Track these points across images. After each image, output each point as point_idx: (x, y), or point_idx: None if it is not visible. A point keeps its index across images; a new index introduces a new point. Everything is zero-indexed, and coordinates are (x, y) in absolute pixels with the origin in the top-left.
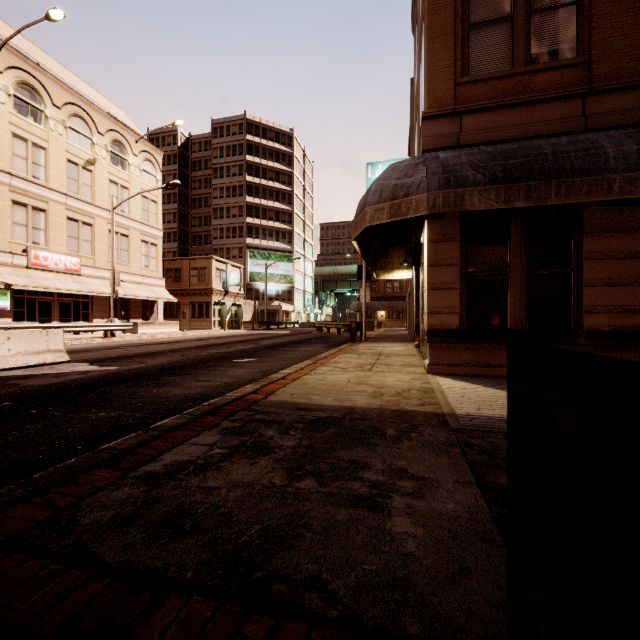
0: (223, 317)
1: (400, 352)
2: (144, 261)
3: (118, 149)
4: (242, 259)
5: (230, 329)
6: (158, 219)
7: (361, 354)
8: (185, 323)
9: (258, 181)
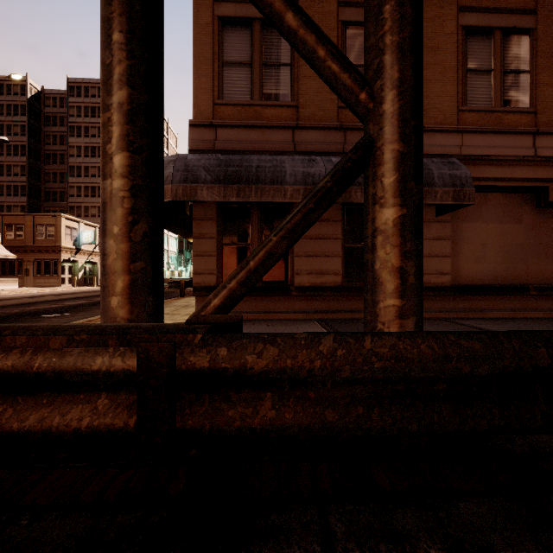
0: (75, 274)
1: None
2: None
3: None
4: None
5: (82, 286)
6: None
7: (169, 306)
8: (29, 280)
9: None
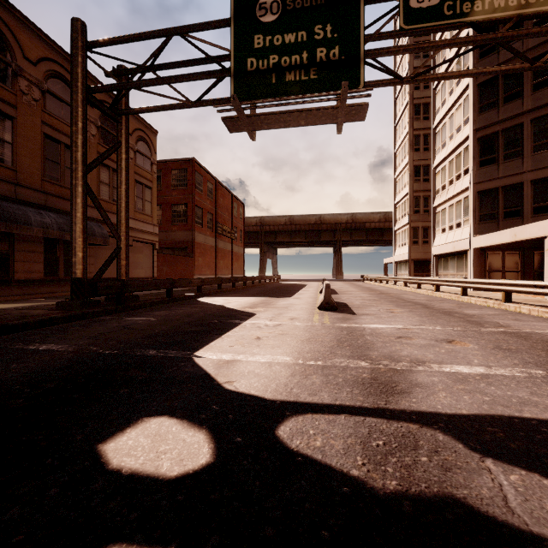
0: None
1: None
2: None
3: None
4: None
5: None
6: None
7: None
8: None
9: None
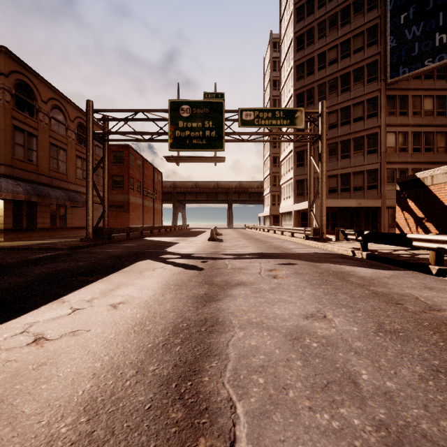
0: None
1: None
2: None
3: None
4: None
5: None
6: None
7: None
8: None
9: None
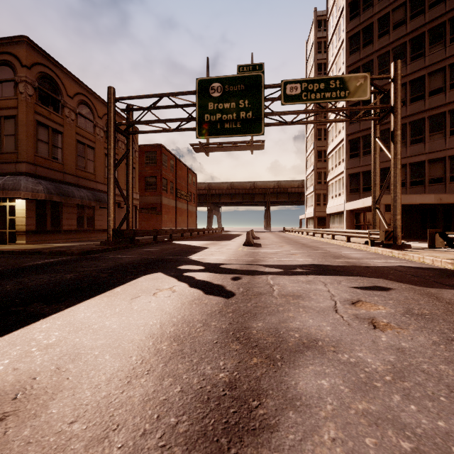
0: None
1: None
2: None
3: None
4: None
5: None
6: None
7: None
8: None
9: None
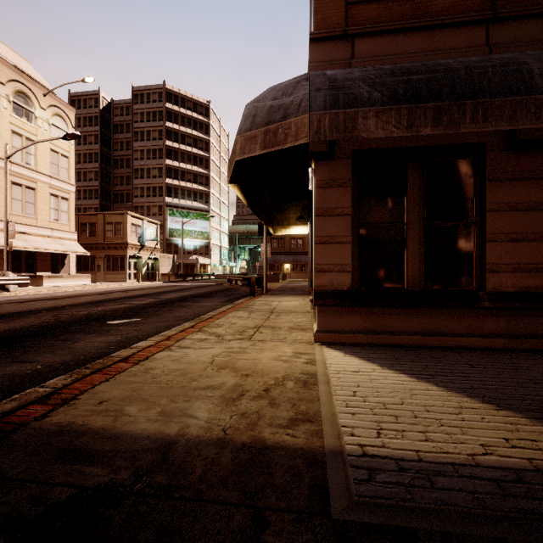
0: (139, 270)
1: (294, 308)
2: (53, 214)
3: (22, 100)
4: (162, 216)
5: (146, 281)
6: (70, 174)
7: (253, 312)
8: (100, 275)
9: (177, 146)
